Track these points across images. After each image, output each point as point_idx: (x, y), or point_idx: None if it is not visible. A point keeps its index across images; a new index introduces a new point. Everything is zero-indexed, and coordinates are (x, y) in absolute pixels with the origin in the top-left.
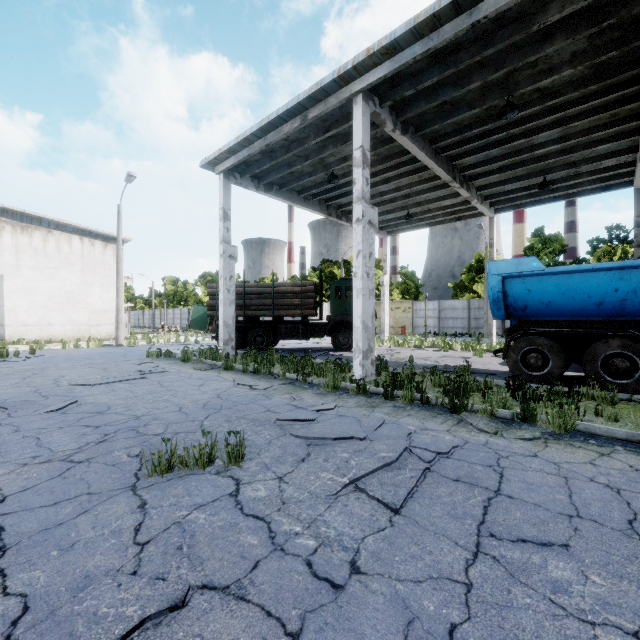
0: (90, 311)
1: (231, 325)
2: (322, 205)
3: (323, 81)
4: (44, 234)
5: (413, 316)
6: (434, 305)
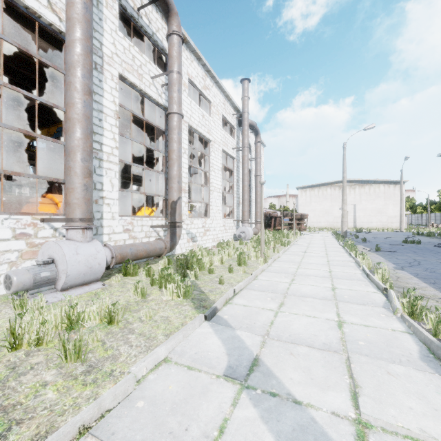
0: (387, 216)
1: None
2: None
3: None
4: (369, 186)
5: None
6: None
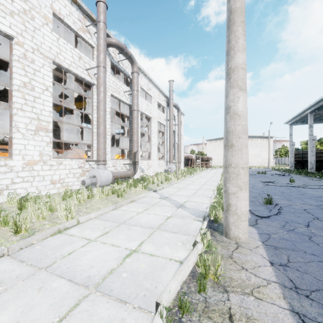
0: (262, 159)
1: (292, 162)
2: None
3: (300, 112)
4: (251, 139)
5: None
6: None
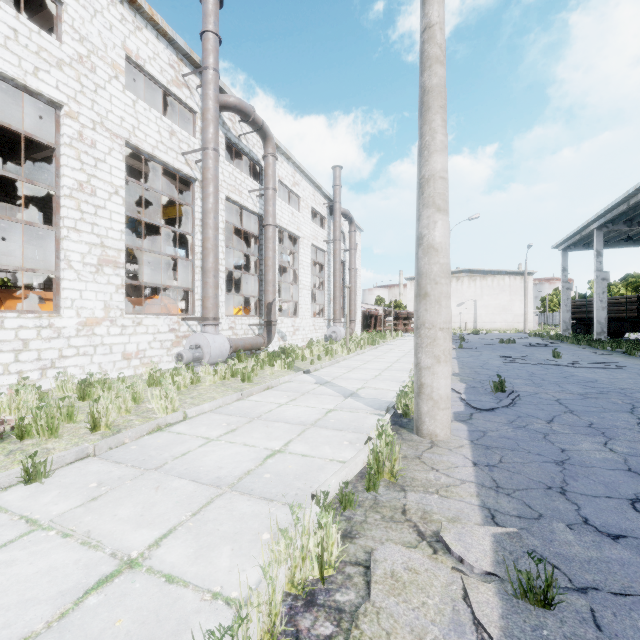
0: (513, 315)
1: (567, 322)
2: None
3: (579, 227)
4: (492, 278)
5: None
6: None
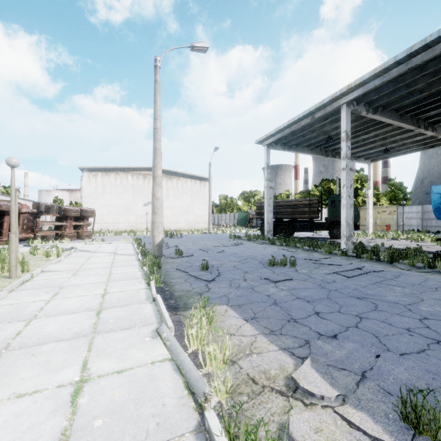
0: (194, 216)
1: (270, 223)
2: (322, 151)
3: (323, 101)
4: (177, 180)
5: (397, 217)
6: (417, 209)
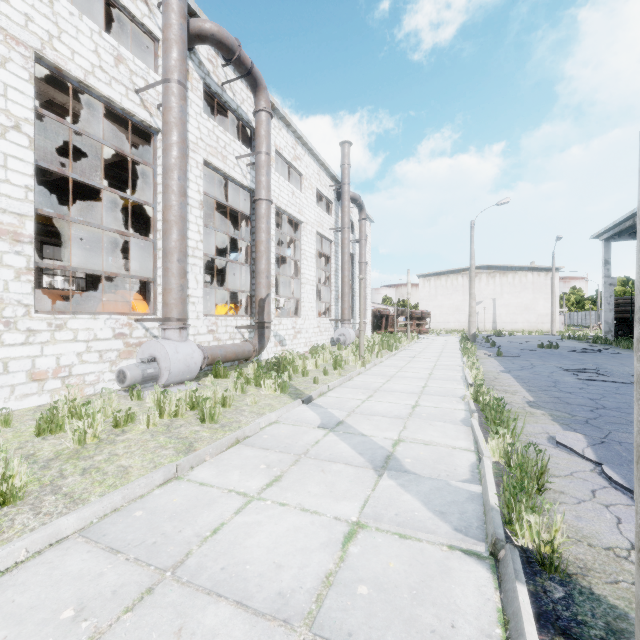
0: (537, 315)
1: (610, 323)
2: None
3: (634, 210)
4: (513, 274)
5: None
6: None
